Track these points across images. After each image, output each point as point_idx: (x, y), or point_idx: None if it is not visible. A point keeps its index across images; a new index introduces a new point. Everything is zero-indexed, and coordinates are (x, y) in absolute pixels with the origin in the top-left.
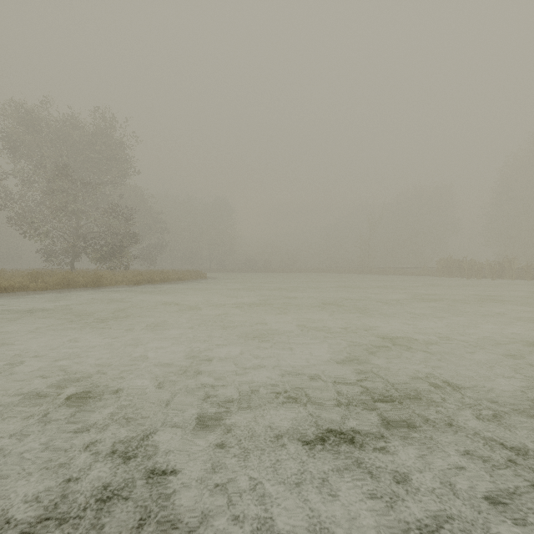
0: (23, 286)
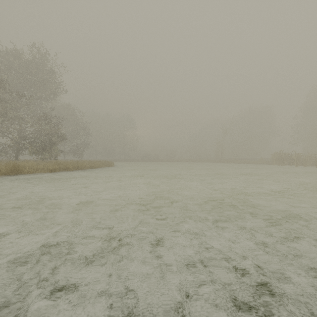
0: None
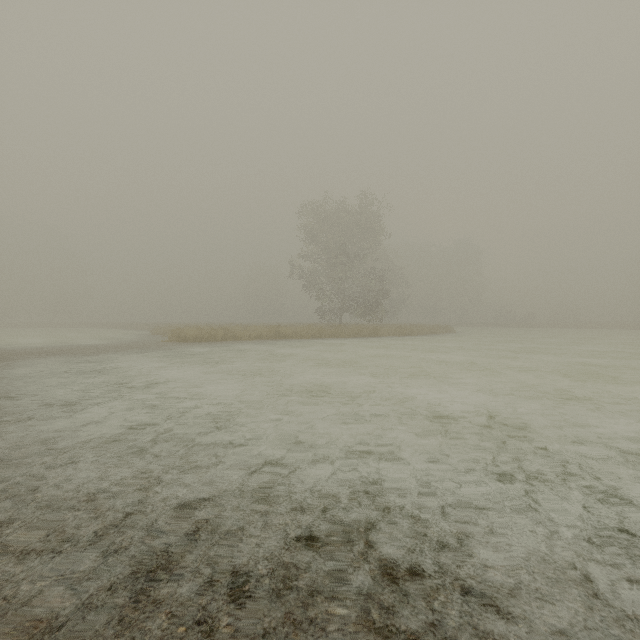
0: (337, 334)
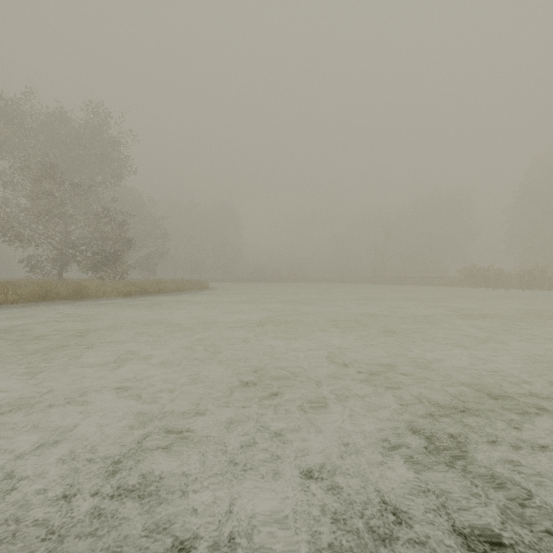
0: None
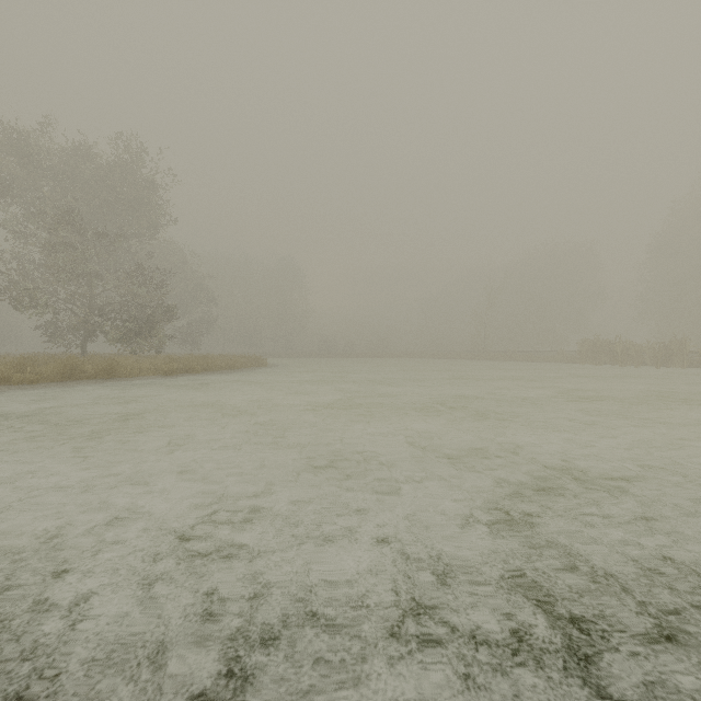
0: (4, 378)
